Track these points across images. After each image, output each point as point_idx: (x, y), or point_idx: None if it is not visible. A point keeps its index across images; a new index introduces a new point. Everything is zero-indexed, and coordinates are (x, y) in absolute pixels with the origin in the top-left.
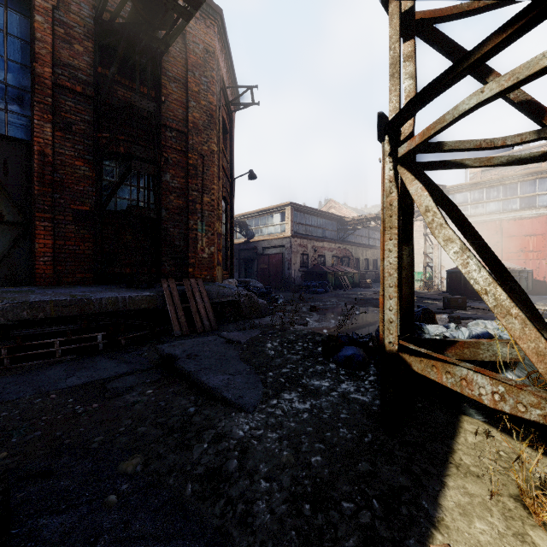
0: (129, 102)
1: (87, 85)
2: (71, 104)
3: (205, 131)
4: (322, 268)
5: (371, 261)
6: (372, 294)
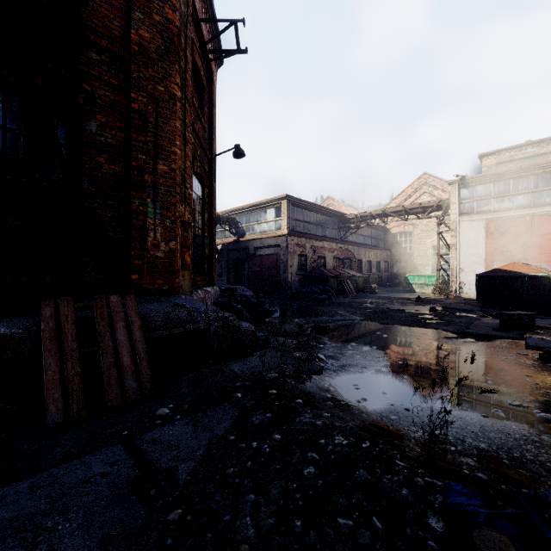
0: None
1: None
2: None
3: (160, 62)
4: (323, 271)
5: (374, 264)
6: (384, 303)
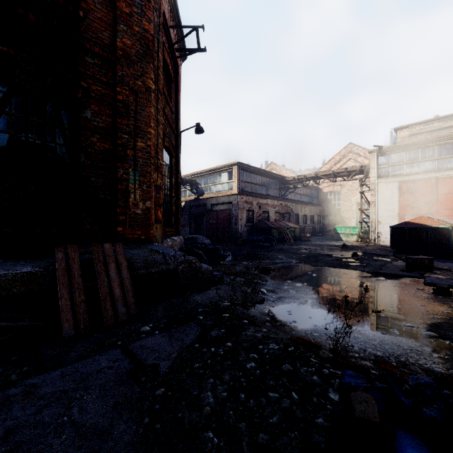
0: None
1: None
2: None
3: (139, 62)
4: (267, 224)
5: (308, 217)
6: (316, 249)
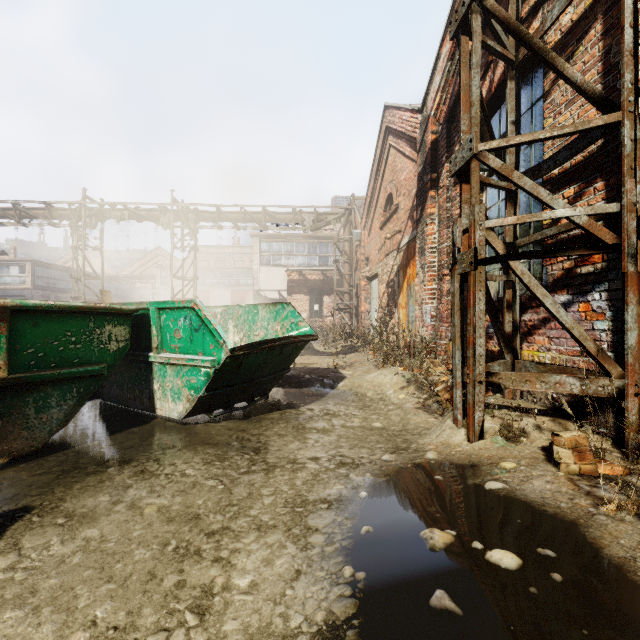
0: None
1: None
2: None
3: None
4: None
5: None
6: None
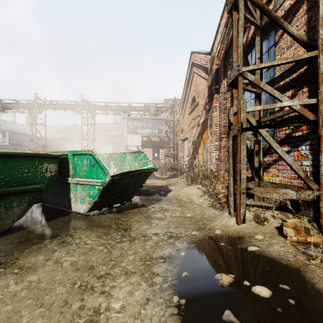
0: None
1: None
2: None
3: None
4: None
5: None
6: None
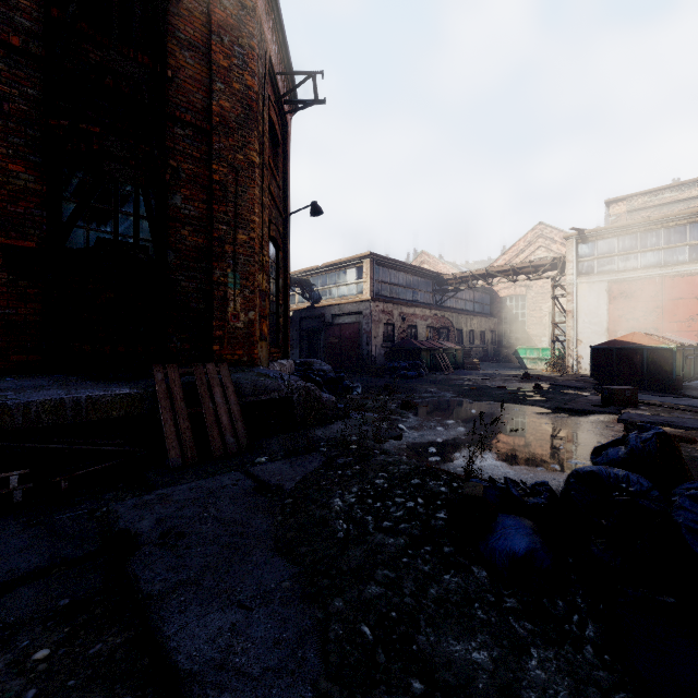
0: (100, 62)
1: (32, 36)
2: (1, 66)
3: (240, 130)
4: (414, 343)
5: (477, 334)
6: (484, 379)
